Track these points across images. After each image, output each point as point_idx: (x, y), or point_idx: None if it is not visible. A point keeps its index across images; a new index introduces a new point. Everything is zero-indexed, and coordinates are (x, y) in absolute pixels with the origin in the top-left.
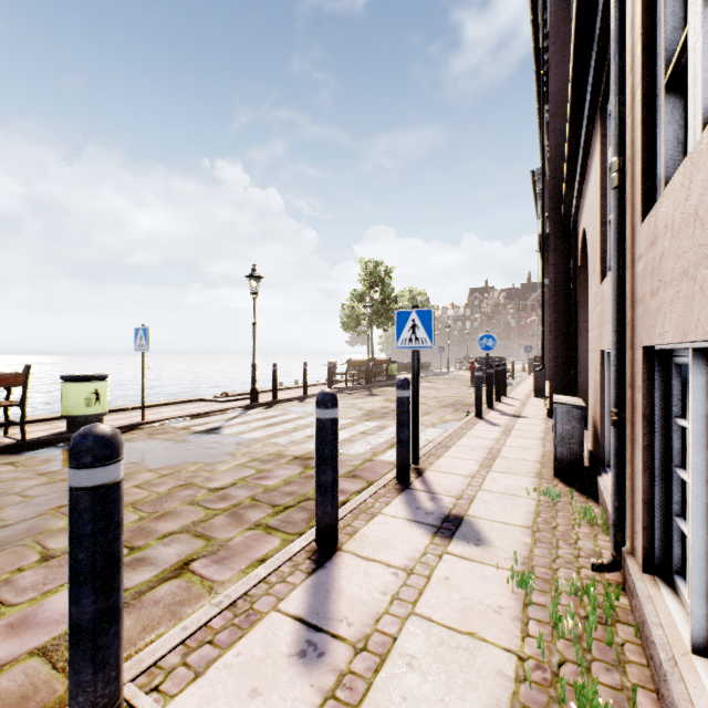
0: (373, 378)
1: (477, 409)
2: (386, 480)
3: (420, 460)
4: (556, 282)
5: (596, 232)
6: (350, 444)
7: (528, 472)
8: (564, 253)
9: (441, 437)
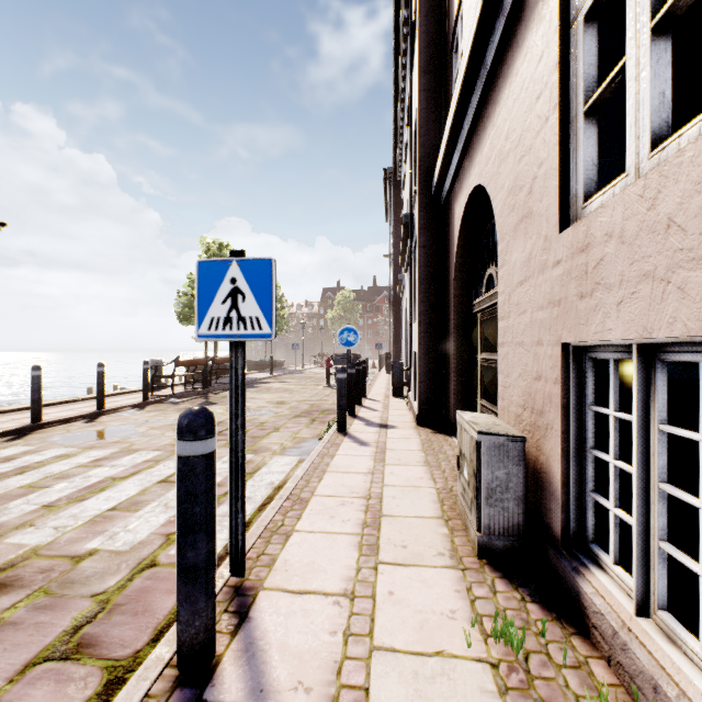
0: (216, 380)
1: (340, 422)
2: (145, 682)
3: (252, 556)
4: (427, 267)
5: (543, 149)
6: (127, 516)
7: (438, 554)
8: (434, 234)
9: (293, 480)
